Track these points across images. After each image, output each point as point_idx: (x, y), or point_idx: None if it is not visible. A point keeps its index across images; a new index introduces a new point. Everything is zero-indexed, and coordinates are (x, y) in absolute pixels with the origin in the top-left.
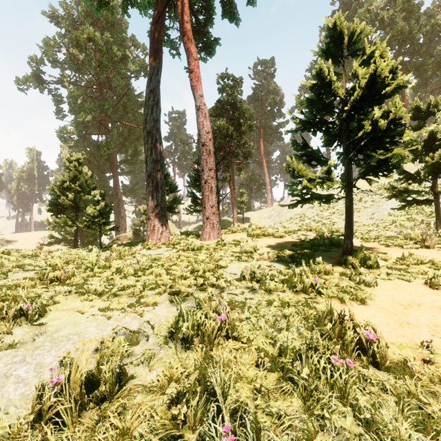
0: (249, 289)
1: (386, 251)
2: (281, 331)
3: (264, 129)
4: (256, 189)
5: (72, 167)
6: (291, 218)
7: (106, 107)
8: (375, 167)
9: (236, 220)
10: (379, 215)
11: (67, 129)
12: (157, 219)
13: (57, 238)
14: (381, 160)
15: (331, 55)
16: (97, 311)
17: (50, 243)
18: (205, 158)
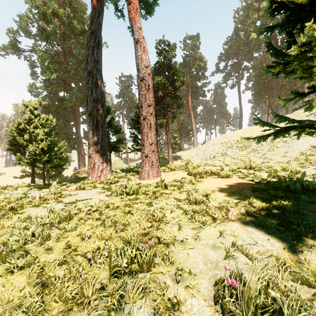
0: None
1: None
2: None
3: (191, 88)
4: (185, 134)
5: (28, 111)
6: (214, 156)
7: (68, 69)
8: None
9: (171, 158)
10: (291, 153)
11: (35, 85)
12: (97, 157)
13: (28, 172)
14: None
15: None
16: None
17: (22, 176)
18: (144, 94)
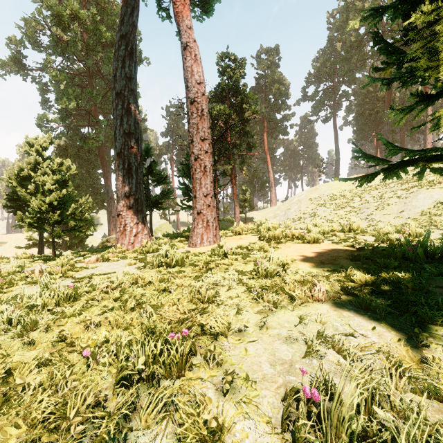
0: None
1: None
2: None
3: (268, 122)
4: (259, 187)
5: (34, 152)
6: (299, 218)
7: (94, 94)
8: None
9: (239, 220)
10: (409, 213)
11: (47, 117)
12: (129, 215)
13: (36, 240)
14: None
15: None
16: None
17: (28, 246)
18: (196, 123)
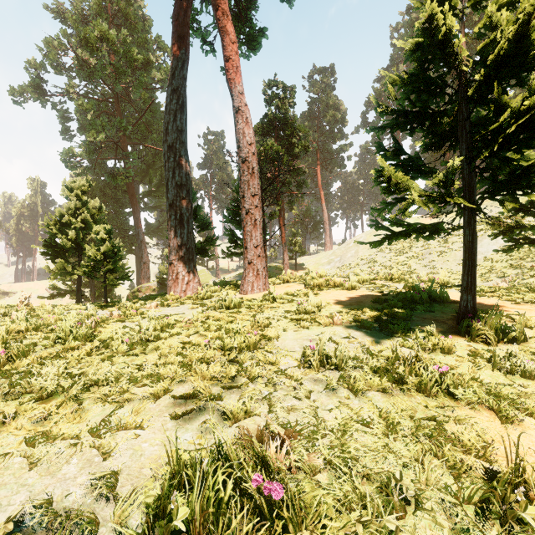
0: (320, 383)
1: (518, 310)
2: (407, 508)
3: (321, 153)
4: (312, 228)
5: (73, 197)
6: (356, 264)
7: (124, 124)
8: (511, 181)
9: (288, 267)
10: None
11: (73, 152)
12: (182, 264)
13: (61, 290)
14: (515, 172)
15: (442, 3)
16: (19, 443)
17: (52, 296)
18: (247, 180)
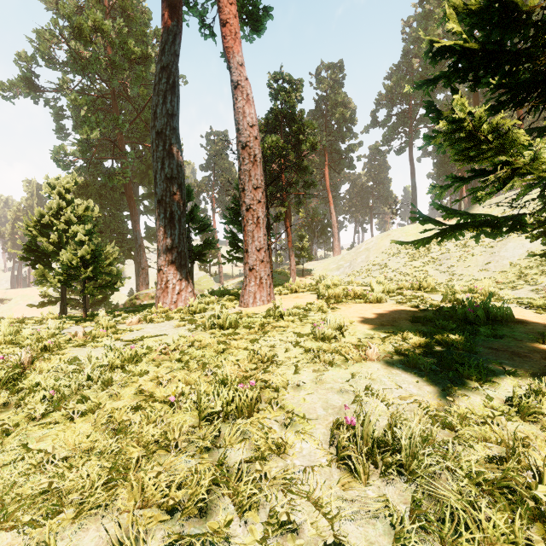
0: (376, 517)
1: None
2: None
3: (329, 153)
4: (320, 232)
5: (56, 195)
6: (367, 270)
7: (120, 121)
8: None
9: (295, 273)
10: (496, 265)
11: (65, 150)
12: (172, 271)
13: (52, 297)
14: None
15: None
16: None
17: (42, 304)
18: (247, 169)
